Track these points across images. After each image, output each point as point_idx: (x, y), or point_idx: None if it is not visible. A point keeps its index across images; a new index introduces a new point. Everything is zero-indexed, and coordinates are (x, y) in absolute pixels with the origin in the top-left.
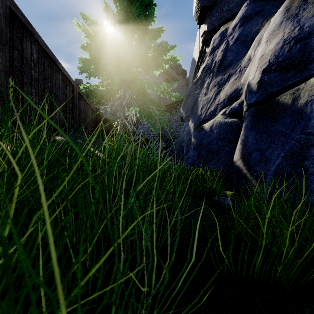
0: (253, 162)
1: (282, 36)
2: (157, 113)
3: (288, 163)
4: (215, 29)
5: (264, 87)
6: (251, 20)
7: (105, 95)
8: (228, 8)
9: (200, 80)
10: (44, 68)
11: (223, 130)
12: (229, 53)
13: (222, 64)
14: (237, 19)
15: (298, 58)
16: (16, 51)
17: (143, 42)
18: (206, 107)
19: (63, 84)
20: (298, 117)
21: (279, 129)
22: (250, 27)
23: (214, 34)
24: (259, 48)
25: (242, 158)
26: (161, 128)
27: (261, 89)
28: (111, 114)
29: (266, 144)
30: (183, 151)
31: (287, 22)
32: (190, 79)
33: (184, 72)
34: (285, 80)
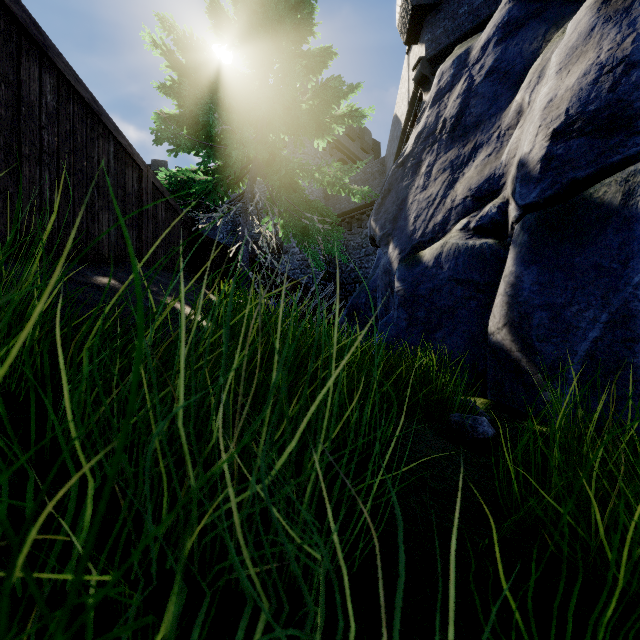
0: (536, 335)
1: (595, 57)
2: (321, 228)
3: (618, 336)
4: (442, 53)
5: (556, 168)
6: (521, 29)
7: (212, 192)
8: (470, 9)
9: (413, 159)
10: (73, 128)
11: (464, 263)
12: (475, 101)
13: (460, 124)
14: (491, 29)
15: (633, 104)
16: (3, 84)
17: (292, 77)
18: (425, 214)
19: (117, 165)
20: (638, 235)
21: (594, 260)
22: (520, 45)
23: (439, 64)
24: (542, 87)
25: (508, 326)
26: (329, 261)
27: (549, 172)
28: (226, 231)
29: (565, 295)
30: (375, 310)
31: (606, 28)
32: (389, 160)
33: (377, 146)
34: (605, 152)
